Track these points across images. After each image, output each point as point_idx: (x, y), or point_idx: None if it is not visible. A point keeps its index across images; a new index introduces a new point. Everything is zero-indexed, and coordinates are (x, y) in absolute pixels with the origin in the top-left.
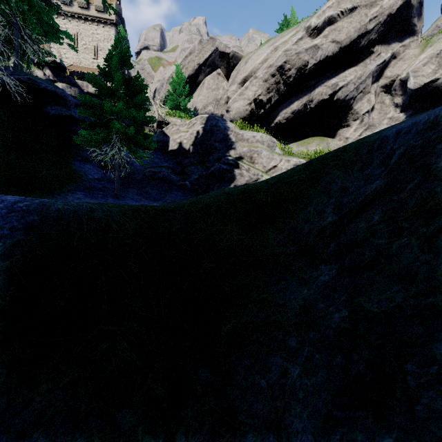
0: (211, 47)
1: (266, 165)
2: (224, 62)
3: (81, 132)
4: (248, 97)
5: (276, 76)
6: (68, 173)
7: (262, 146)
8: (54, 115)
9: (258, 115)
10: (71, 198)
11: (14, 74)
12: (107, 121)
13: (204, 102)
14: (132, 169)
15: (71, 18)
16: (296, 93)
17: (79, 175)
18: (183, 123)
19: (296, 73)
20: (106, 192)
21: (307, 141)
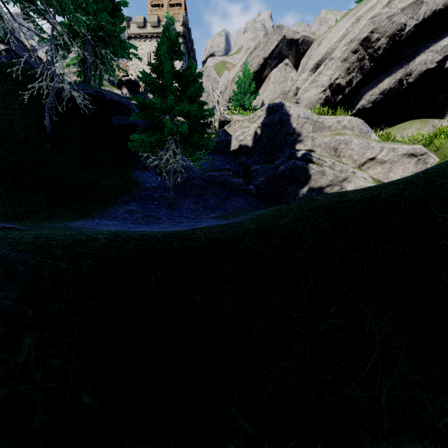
0: (278, 36)
1: (357, 158)
2: (293, 50)
3: (134, 136)
4: (322, 83)
5: (359, 51)
6: (126, 183)
7: (351, 132)
8: (118, 125)
9: (335, 103)
10: (122, 210)
11: (85, 89)
12: (162, 122)
13: (269, 98)
14: (191, 174)
15: (145, 39)
16: (387, 68)
17: (136, 184)
18: (246, 118)
19: (387, 42)
20: (161, 201)
21: (402, 127)
